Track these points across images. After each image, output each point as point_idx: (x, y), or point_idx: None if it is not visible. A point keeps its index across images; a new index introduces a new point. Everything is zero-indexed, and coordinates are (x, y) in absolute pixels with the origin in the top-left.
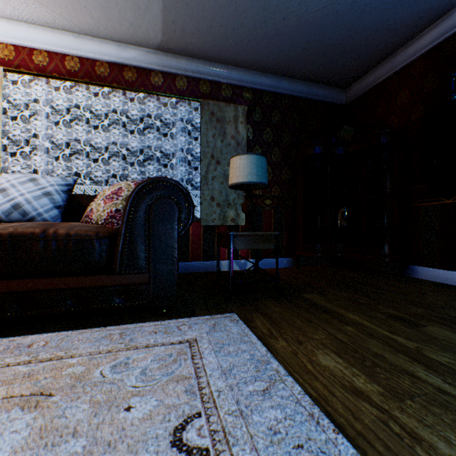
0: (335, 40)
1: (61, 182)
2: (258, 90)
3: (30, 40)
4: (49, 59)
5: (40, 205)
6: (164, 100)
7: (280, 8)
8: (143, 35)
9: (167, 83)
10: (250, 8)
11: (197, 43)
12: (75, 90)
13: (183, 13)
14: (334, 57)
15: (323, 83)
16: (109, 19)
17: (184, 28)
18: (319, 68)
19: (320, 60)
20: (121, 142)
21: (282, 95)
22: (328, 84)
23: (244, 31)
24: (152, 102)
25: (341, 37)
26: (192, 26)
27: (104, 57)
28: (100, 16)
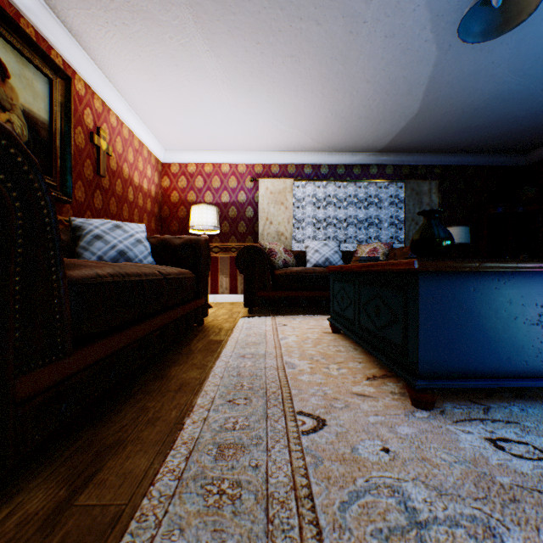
0: (518, 133)
1: (336, 245)
2: (445, 166)
3: (304, 160)
4: (312, 169)
5: (335, 258)
6: (378, 184)
7: (476, 127)
8: (371, 148)
9: (379, 171)
10: (454, 130)
11: (407, 147)
12: (325, 185)
13: (405, 137)
14: (516, 140)
15: (503, 153)
16: (355, 145)
17: (402, 142)
18: (501, 146)
19: (502, 143)
20: (350, 214)
21: (465, 167)
22: (508, 153)
23: (444, 138)
24: (370, 186)
25: (523, 132)
26: (408, 141)
27: (342, 162)
28: (351, 144)
